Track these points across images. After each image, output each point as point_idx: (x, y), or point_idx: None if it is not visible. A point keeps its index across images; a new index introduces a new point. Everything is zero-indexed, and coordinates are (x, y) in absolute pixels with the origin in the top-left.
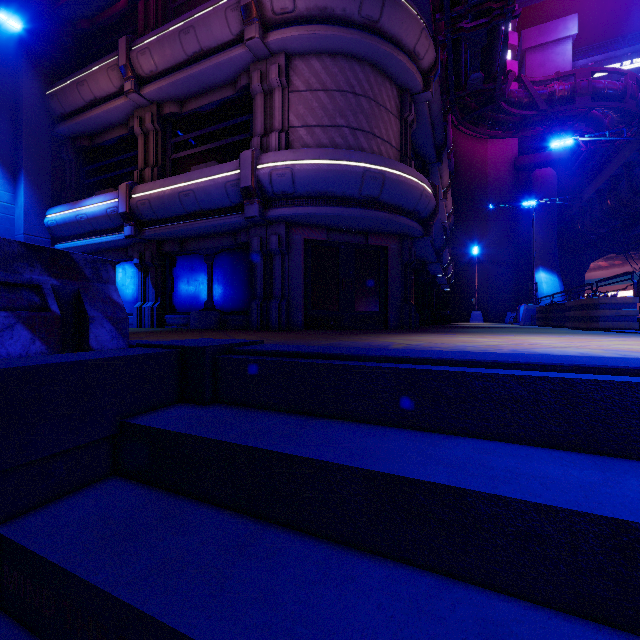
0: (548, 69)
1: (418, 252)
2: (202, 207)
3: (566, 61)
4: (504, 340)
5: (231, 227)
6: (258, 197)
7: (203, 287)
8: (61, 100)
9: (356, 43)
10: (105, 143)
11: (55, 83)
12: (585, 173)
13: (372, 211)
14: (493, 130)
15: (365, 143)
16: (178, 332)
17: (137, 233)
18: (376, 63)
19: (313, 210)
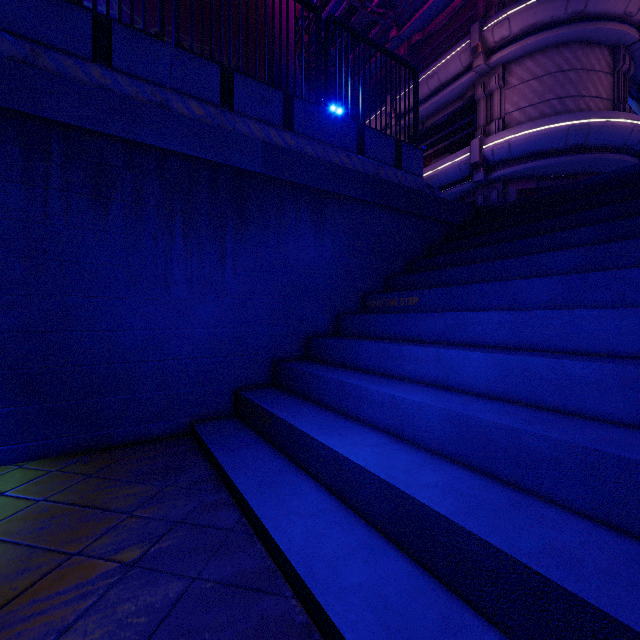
0: None
1: None
2: (441, 184)
3: None
4: None
5: (461, 193)
6: (483, 167)
7: None
8: None
9: (563, 35)
10: None
11: None
12: None
13: (578, 155)
14: None
15: (572, 105)
16: None
17: None
18: (583, 40)
19: (525, 166)
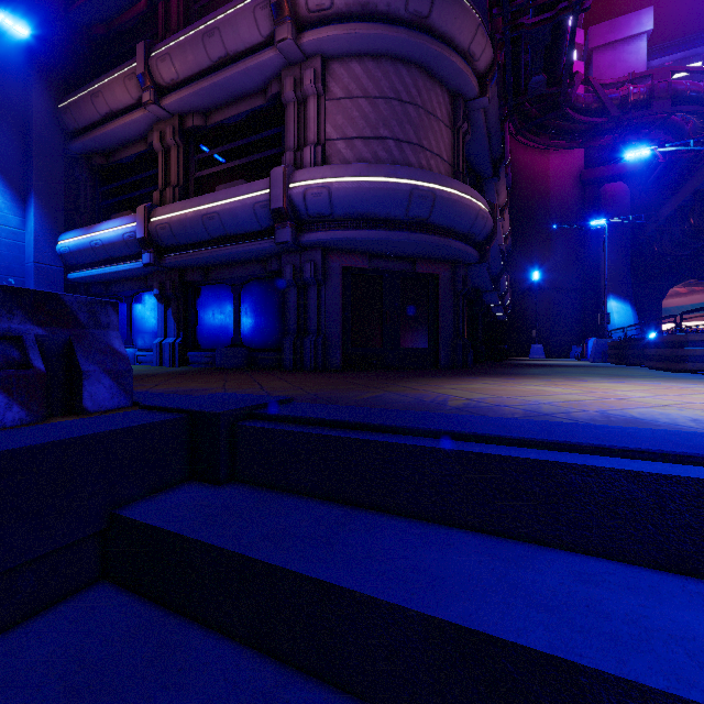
0: (619, 70)
1: (472, 280)
2: (228, 231)
3: (640, 61)
4: (582, 391)
5: (261, 254)
6: (291, 220)
7: (230, 321)
8: (74, 114)
9: (402, 43)
10: (123, 161)
11: (68, 95)
12: (662, 187)
13: (421, 235)
14: (556, 140)
15: (412, 157)
16: (200, 374)
17: (157, 261)
18: (425, 65)
19: (353, 234)
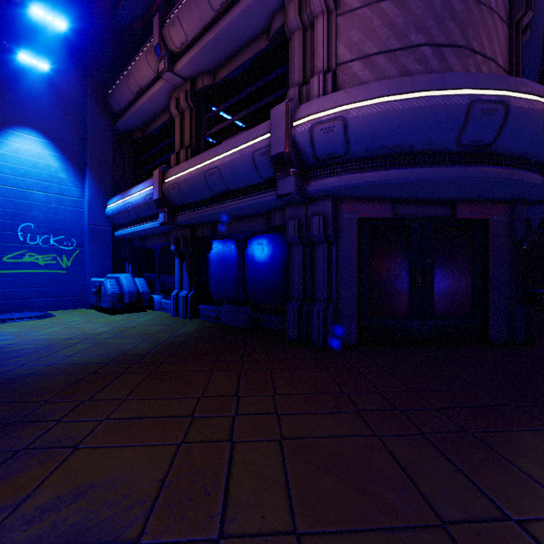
0: None
1: None
2: (229, 186)
3: None
4: None
5: (262, 208)
6: (294, 166)
7: (235, 276)
8: (116, 97)
9: None
10: (153, 132)
11: (113, 83)
12: None
13: (478, 168)
14: None
15: (457, 64)
16: (186, 362)
17: (170, 220)
18: None
19: (376, 176)
